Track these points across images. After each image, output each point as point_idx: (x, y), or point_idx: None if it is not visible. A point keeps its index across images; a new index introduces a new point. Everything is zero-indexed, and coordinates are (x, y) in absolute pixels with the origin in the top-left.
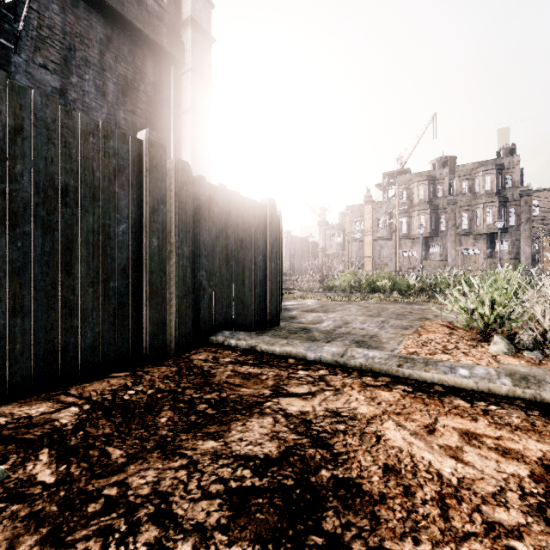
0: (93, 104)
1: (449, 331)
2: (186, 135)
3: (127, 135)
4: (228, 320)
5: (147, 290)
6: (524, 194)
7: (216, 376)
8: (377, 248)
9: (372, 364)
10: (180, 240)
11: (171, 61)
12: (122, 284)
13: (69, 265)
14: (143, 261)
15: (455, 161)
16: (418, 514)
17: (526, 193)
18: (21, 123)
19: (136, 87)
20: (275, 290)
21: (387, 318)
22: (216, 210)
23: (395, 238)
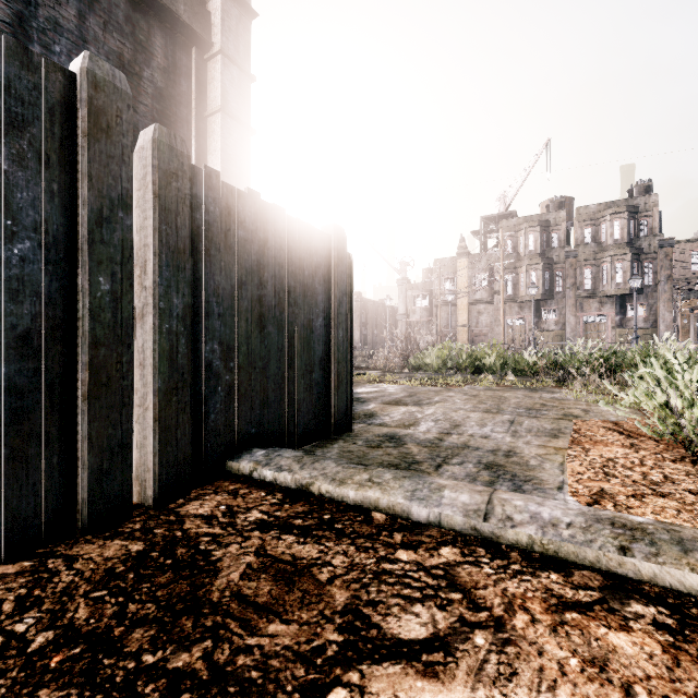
0: None
1: (628, 440)
2: (214, 147)
3: (34, 53)
4: (262, 428)
5: (84, 382)
6: (664, 245)
7: (219, 573)
8: (474, 314)
9: (558, 543)
10: (165, 282)
11: (191, 39)
12: (20, 369)
13: None
14: (78, 322)
15: (571, 203)
16: None
17: (666, 243)
18: None
19: (137, 71)
20: (344, 375)
21: (514, 415)
22: (240, 233)
23: (497, 301)
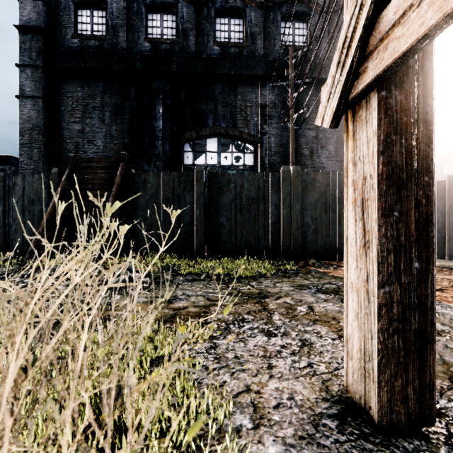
0: (329, 136)
1: None
2: None
3: None
4: None
5: None
6: None
7: None
8: None
9: None
10: None
11: None
12: None
13: (339, 222)
14: None
15: None
16: (449, 287)
17: None
18: (328, 182)
19: None
20: None
21: None
22: None
23: None
